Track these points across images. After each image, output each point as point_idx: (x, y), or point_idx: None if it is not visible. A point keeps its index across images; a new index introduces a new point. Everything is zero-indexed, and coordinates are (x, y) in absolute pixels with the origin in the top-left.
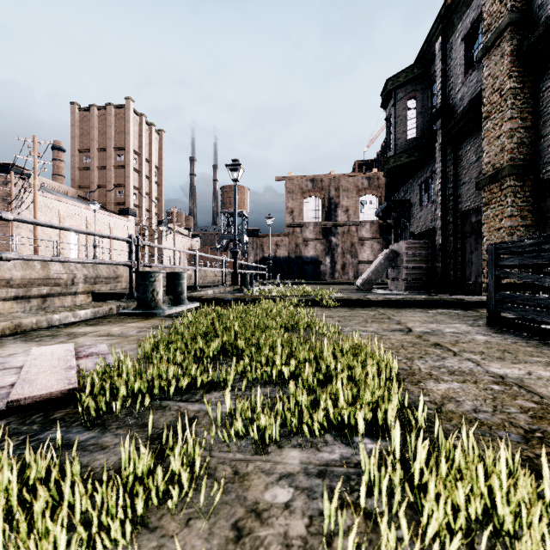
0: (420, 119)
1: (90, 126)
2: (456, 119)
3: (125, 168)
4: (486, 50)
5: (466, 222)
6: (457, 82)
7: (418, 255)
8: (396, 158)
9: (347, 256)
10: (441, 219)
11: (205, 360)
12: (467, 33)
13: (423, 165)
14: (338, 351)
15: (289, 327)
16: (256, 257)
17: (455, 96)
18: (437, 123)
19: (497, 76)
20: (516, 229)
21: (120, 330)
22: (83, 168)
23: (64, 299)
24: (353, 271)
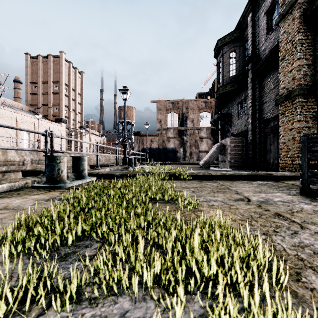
0: (238, 64)
1: (37, 68)
2: (261, 62)
3: (59, 94)
4: (282, 16)
5: (267, 126)
6: (261, 40)
7: (237, 146)
8: (223, 88)
9: (193, 148)
10: (251, 124)
11: (56, 255)
12: (268, 9)
13: (239, 92)
14: (206, 236)
15: (157, 199)
16: (139, 148)
17: (260, 49)
18: (249, 65)
19: (289, 32)
20: (302, 129)
21: (19, 202)
22: (33, 93)
23: (17, 174)
24: (196, 157)
